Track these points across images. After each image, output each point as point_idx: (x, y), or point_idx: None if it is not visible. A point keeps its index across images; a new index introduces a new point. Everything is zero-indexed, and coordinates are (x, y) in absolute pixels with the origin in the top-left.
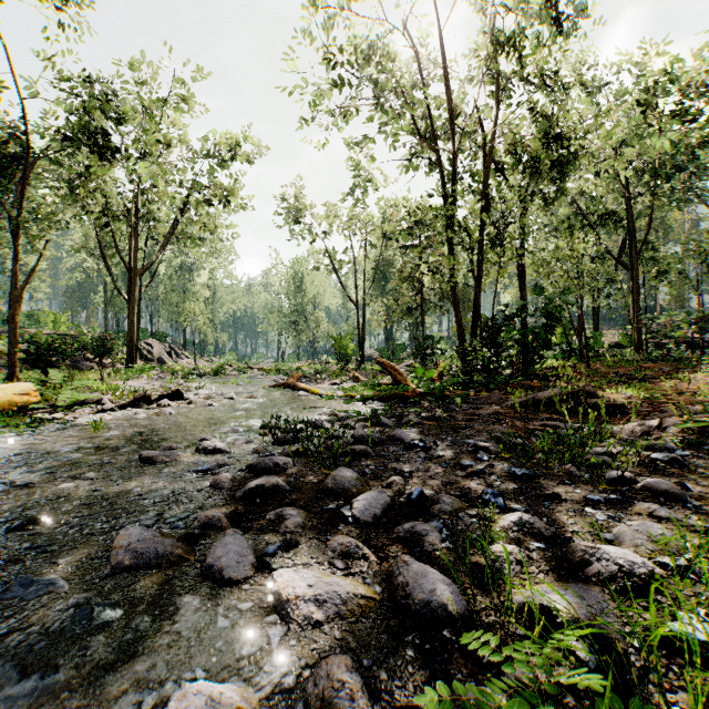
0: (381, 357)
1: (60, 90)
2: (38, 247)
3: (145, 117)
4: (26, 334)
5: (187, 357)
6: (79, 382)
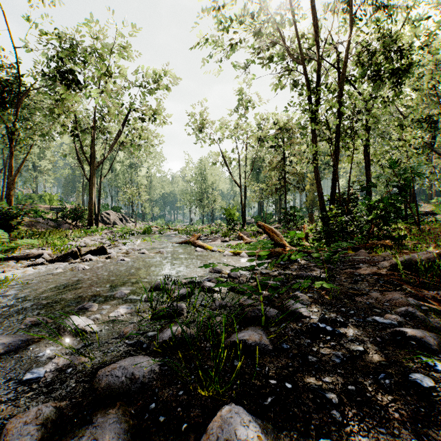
0: (256, 222)
1: (44, 45)
2: (46, 155)
3: (99, 62)
4: (37, 207)
5: (133, 222)
6: (20, 241)
